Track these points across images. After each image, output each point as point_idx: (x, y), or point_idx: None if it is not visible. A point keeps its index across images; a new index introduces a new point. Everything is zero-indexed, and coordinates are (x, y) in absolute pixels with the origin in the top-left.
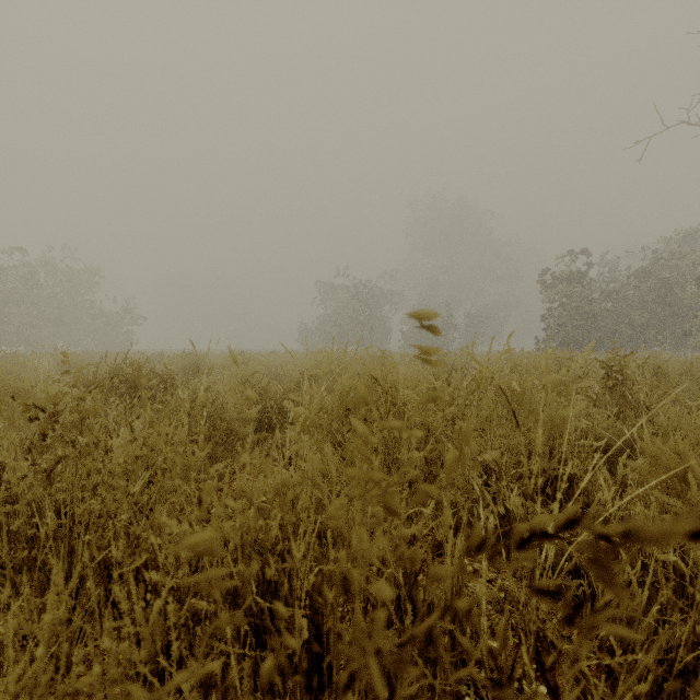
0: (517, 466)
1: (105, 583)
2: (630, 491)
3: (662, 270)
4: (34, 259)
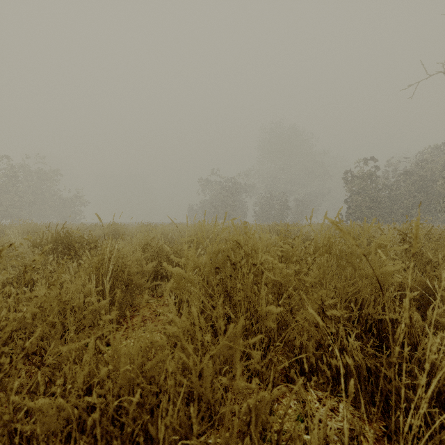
0: (349, 311)
1: None
2: (444, 334)
3: (422, 171)
4: (17, 164)
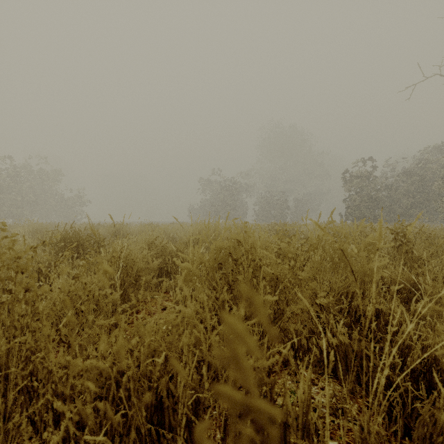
0: (340, 303)
1: (27, 406)
2: (423, 322)
3: (420, 171)
4: (19, 164)
